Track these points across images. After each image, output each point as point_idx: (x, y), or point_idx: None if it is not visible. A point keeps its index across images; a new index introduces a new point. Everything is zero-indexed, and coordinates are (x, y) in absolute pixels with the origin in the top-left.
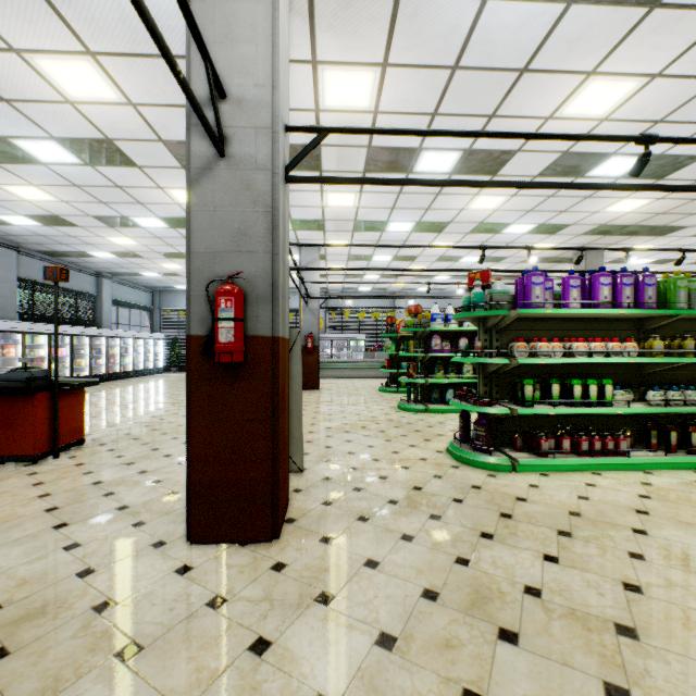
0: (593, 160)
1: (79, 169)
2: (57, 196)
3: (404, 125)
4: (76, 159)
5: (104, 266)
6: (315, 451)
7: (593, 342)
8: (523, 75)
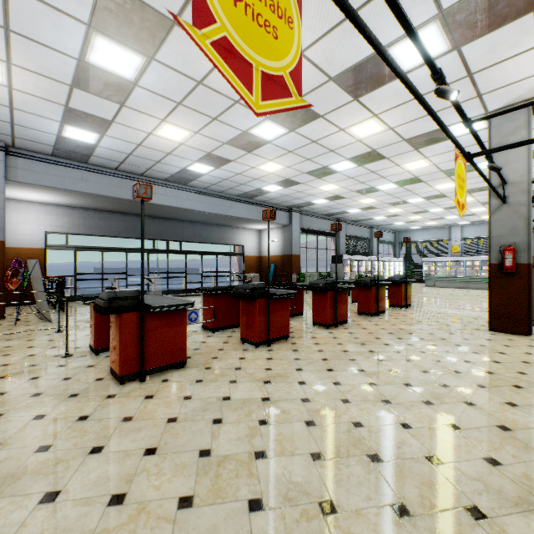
0: None
1: (395, 189)
2: (377, 199)
3: None
4: (396, 186)
5: (375, 223)
6: None
7: None
8: None
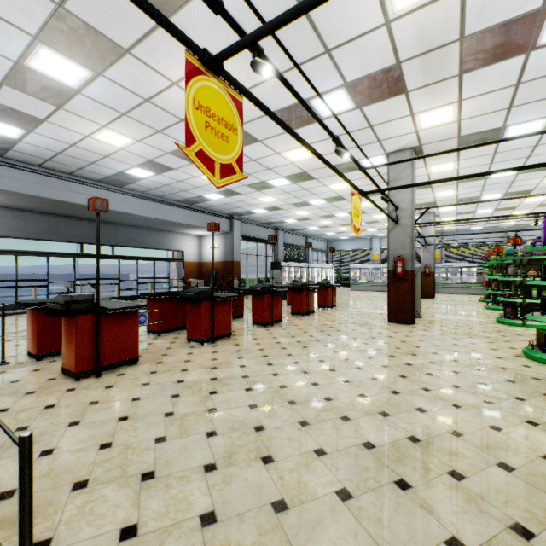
0: None
1: (324, 204)
2: (310, 212)
3: (474, 169)
4: (325, 202)
5: (310, 232)
6: (427, 315)
7: None
8: (537, 146)
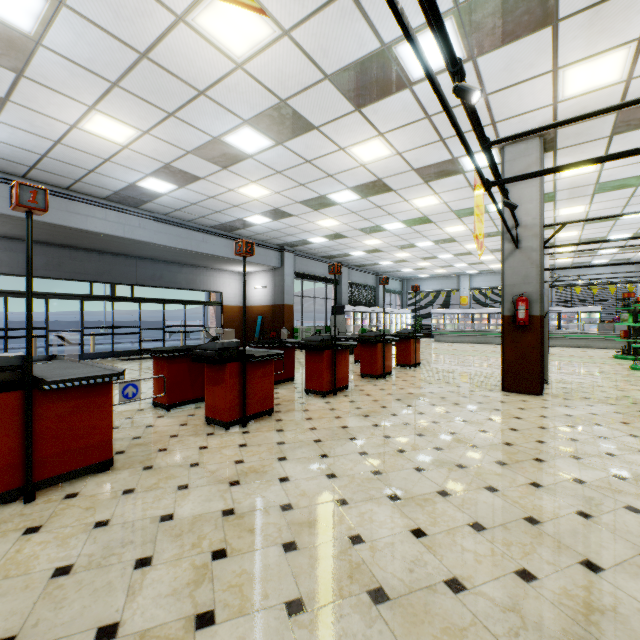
0: None
1: (403, 229)
2: (383, 241)
3: (626, 169)
4: (404, 226)
5: (382, 269)
6: (554, 379)
7: None
8: None
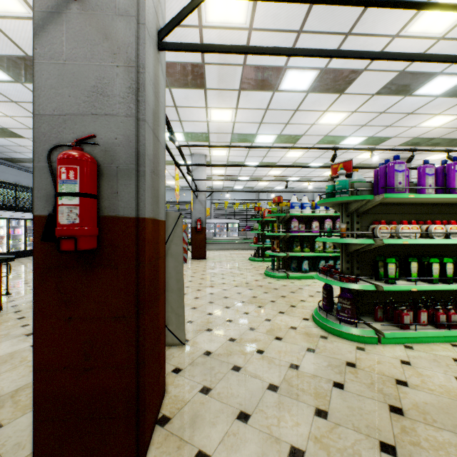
0: (422, 79)
1: (12, 86)
2: (1, 111)
3: (273, 43)
4: (7, 76)
5: None
6: (198, 319)
7: (448, 224)
8: None
